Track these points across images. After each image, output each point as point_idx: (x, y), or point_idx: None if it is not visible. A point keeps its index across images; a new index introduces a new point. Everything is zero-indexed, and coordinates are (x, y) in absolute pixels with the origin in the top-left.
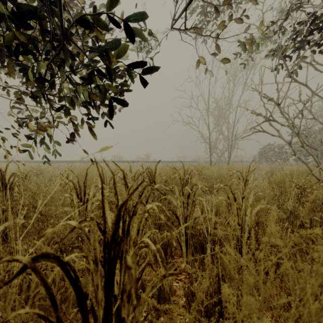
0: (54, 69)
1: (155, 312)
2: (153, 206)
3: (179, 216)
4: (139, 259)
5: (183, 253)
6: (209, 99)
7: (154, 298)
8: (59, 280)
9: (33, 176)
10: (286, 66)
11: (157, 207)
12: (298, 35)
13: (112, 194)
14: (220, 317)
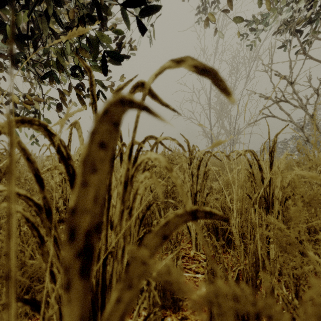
0: (43, 36)
1: (159, 310)
2: (163, 66)
3: (187, 193)
4: (132, 205)
5: (192, 238)
6: (210, 92)
7: (158, 290)
8: (1, 256)
9: None
10: (300, 42)
11: (172, 60)
12: (314, 4)
13: None
14: (256, 318)
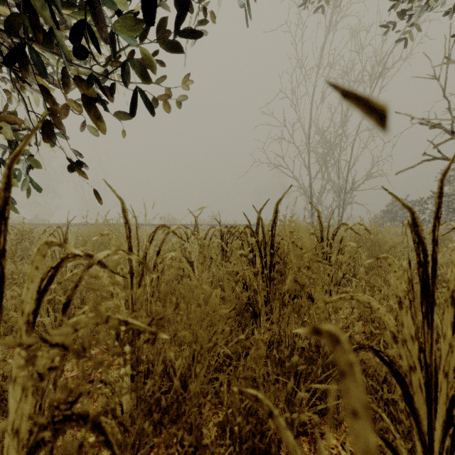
0: None
1: None
2: None
3: (407, 373)
4: None
5: None
6: (310, 127)
7: None
8: None
9: (10, 241)
10: None
11: None
12: None
13: (154, 281)
14: None
